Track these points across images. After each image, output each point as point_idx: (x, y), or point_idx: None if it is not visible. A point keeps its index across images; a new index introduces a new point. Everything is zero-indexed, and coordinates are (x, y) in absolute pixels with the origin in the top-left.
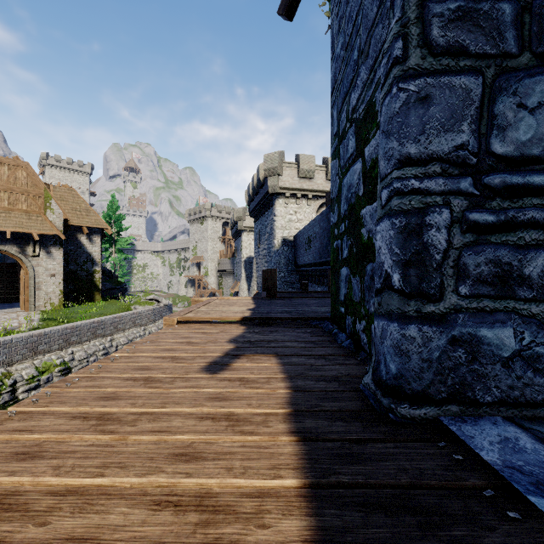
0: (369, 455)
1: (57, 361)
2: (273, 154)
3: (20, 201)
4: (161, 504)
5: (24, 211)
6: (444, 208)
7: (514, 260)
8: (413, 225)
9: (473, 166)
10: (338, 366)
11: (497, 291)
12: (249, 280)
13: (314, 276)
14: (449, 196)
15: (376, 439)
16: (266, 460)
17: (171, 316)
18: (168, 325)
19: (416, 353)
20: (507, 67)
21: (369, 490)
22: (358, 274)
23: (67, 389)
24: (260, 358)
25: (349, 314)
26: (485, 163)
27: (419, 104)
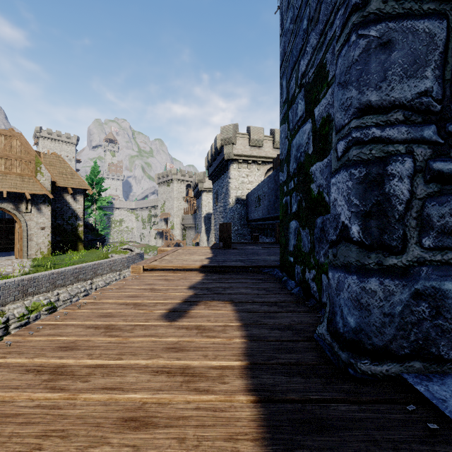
0: (333, 421)
1: (44, 302)
2: (228, 126)
3: (15, 165)
4: None
5: (18, 174)
6: (407, 157)
7: None
8: (374, 175)
9: (436, 113)
10: (290, 314)
11: None
12: (208, 233)
13: (263, 229)
14: (412, 145)
15: (338, 399)
16: (222, 427)
17: (138, 264)
18: (135, 272)
19: (377, 307)
20: None
21: None
22: (307, 227)
23: (29, 338)
24: (217, 305)
25: (298, 264)
26: (450, 110)
27: (380, 49)
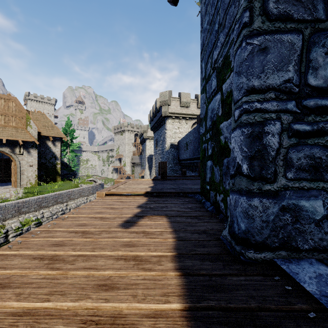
0: (228, 285)
1: (33, 218)
2: (165, 92)
3: (11, 120)
4: (86, 323)
5: (13, 127)
6: (277, 121)
7: (323, 155)
8: (256, 132)
9: (296, 93)
10: (206, 223)
11: (312, 176)
12: (150, 169)
13: (190, 166)
14: (280, 113)
15: (233, 274)
16: (159, 289)
17: (101, 191)
18: (100, 196)
19: (258, 216)
20: (319, 28)
21: (229, 312)
22: (218, 165)
23: (32, 239)
24: (156, 218)
25: (212, 190)
26: (304, 91)
27: (260, 52)
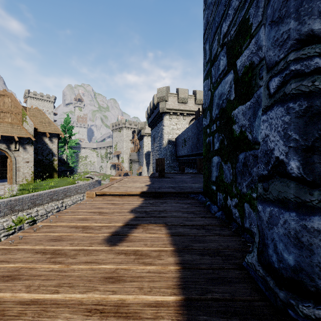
0: None
1: (26, 216)
2: (162, 88)
3: (7, 116)
4: None
5: (9, 123)
6: None
7: None
8: (317, 108)
9: None
10: (217, 237)
11: None
12: (148, 165)
13: (188, 163)
14: None
15: None
16: None
17: (91, 191)
18: (89, 197)
19: (320, 247)
20: None
21: None
22: (229, 162)
23: None
24: (153, 228)
25: (220, 192)
26: None
27: None
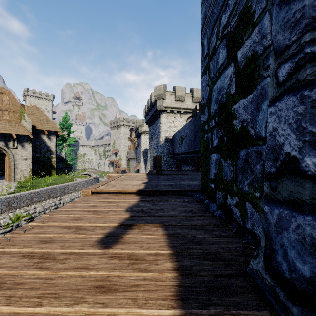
0: None
1: (24, 213)
2: (159, 86)
3: (5, 114)
4: None
5: (7, 120)
6: None
7: None
8: None
9: None
10: (217, 239)
11: None
12: (145, 163)
13: (185, 160)
14: None
15: None
16: None
17: (87, 188)
18: (85, 195)
19: None
20: None
21: None
22: (229, 159)
23: None
24: (149, 228)
25: (220, 190)
26: None
27: None
